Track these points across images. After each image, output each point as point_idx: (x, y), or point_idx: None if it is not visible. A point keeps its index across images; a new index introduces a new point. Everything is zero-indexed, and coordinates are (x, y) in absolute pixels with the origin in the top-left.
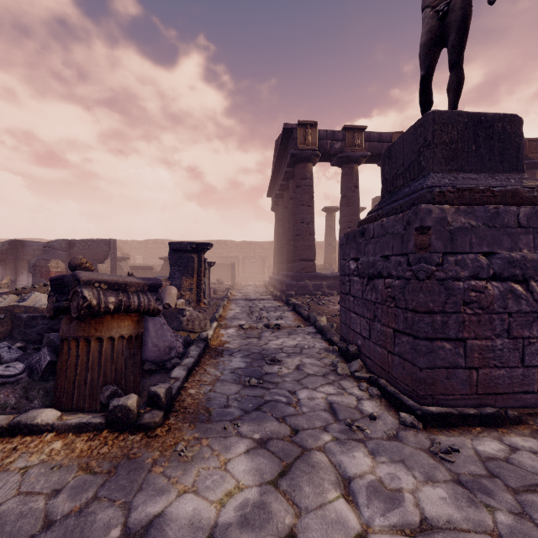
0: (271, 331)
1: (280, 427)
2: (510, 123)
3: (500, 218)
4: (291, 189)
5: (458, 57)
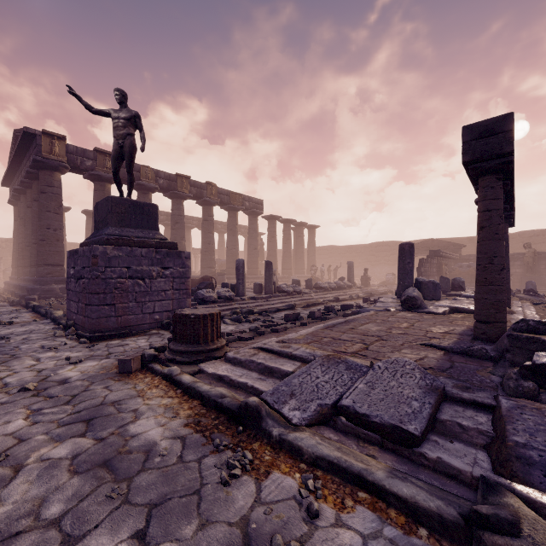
0: (3, 326)
1: (4, 356)
2: (152, 208)
3: (134, 253)
4: (35, 191)
5: (130, 170)
